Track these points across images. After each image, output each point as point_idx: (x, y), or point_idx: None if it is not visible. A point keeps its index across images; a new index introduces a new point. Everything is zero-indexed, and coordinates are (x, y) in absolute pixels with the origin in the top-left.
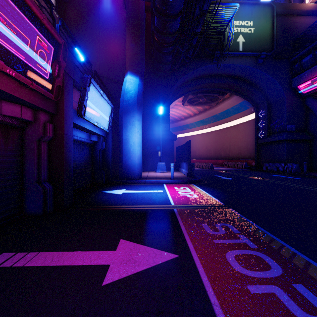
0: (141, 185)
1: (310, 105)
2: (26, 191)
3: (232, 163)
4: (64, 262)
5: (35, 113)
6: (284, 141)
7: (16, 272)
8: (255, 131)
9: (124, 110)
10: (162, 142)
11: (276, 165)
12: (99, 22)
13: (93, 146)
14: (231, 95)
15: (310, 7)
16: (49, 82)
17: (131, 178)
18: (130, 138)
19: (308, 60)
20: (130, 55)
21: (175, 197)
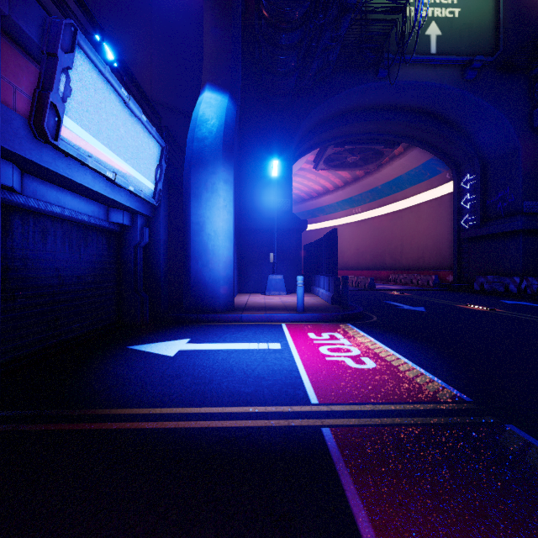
0: (231, 327)
1: None
2: None
3: (407, 276)
4: None
5: None
6: (519, 234)
7: None
8: (454, 215)
9: (194, 159)
10: (277, 234)
11: (501, 281)
12: None
13: (121, 238)
14: (406, 148)
15: None
16: None
17: (209, 308)
18: (206, 222)
19: None
20: (210, 52)
21: (315, 370)
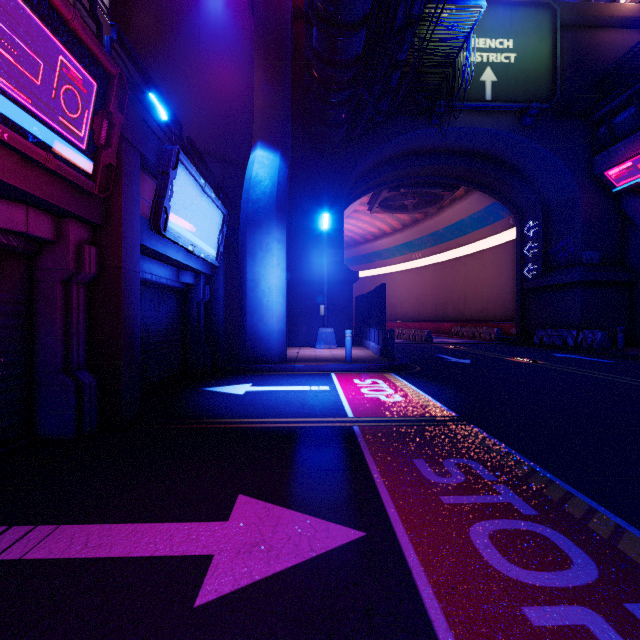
0: (285, 375)
1: (630, 212)
2: (41, 390)
3: (469, 329)
4: (113, 550)
5: (60, 224)
6: (577, 285)
7: (2, 574)
8: (517, 263)
9: (250, 220)
10: (327, 286)
11: (560, 334)
12: (198, 40)
13: (186, 295)
14: (467, 191)
15: (630, 11)
16: (87, 158)
17: (264, 360)
18: (261, 279)
19: (627, 119)
20: (261, 107)
21: (355, 401)
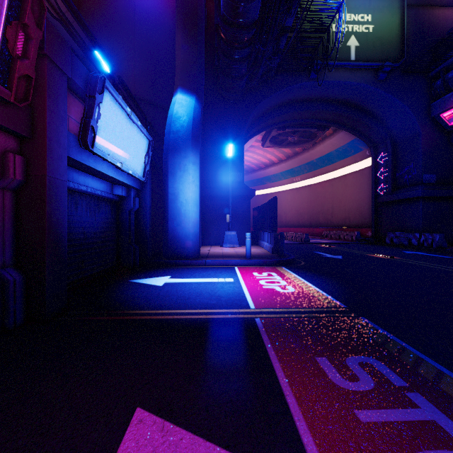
0: (198, 268)
1: None
2: None
3: (336, 232)
4: None
5: None
6: (419, 200)
7: None
8: (372, 184)
9: (171, 146)
10: (231, 200)
11: (406, 236)
12: (134, 13)
13: (120, 205)
14: (335, 131)
15: None
16: (1, 65)
17: (182, 256)
18: (180, 193)
19: None
20: (181, 62)
21: (255, 293)
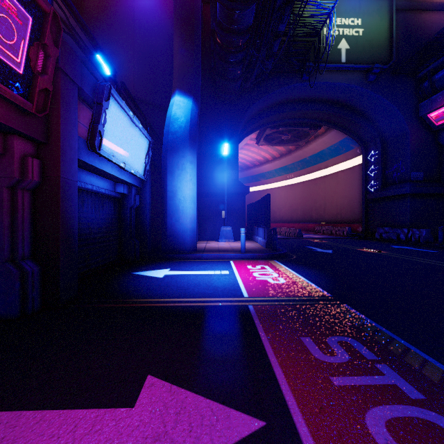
0: (196, 262)
1: None
2: None
3: (328, 228)
4: None
5: (6, 139)
6: (407, 196)
7: None
8: (362, 181)
9: (169, 146)
10: (227, 197)
11: (395, 231)
12: (133, 18)
13: (121, 202)
14: (327, 129)
15: None
16: (24, 81)
17: (180, 250)
18: (178, 190)
19: None
20: (179, 66)
21: (248, 283)
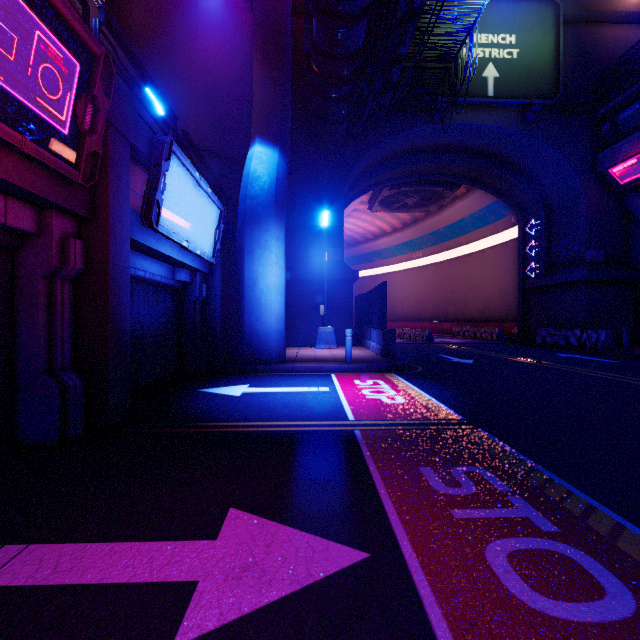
0: (284, 376)
1: (634, 210)
2: (22, 392)
3: (470, 329)
4: (84, 575)
5: (42, 216)
6: (581, 284)
7: None
8: (519, 262)
9: (248, 216)
10: (327, 285)
11: (563, 334)
12: (196, 35)
13: (182, 294)
14: (469, 189)
15: (634, 6)
16: (70, 144)
17: (262, 360)
18: (259, 277)
19: (632, 116)
20: (260, 103)
21: (355, 403)
